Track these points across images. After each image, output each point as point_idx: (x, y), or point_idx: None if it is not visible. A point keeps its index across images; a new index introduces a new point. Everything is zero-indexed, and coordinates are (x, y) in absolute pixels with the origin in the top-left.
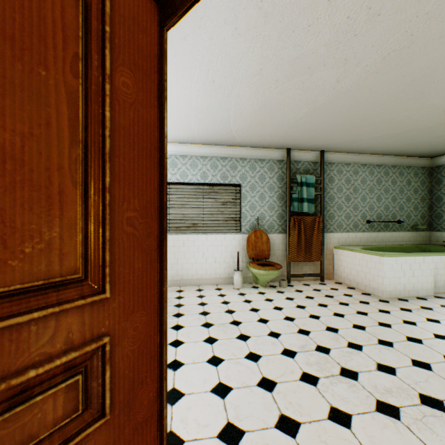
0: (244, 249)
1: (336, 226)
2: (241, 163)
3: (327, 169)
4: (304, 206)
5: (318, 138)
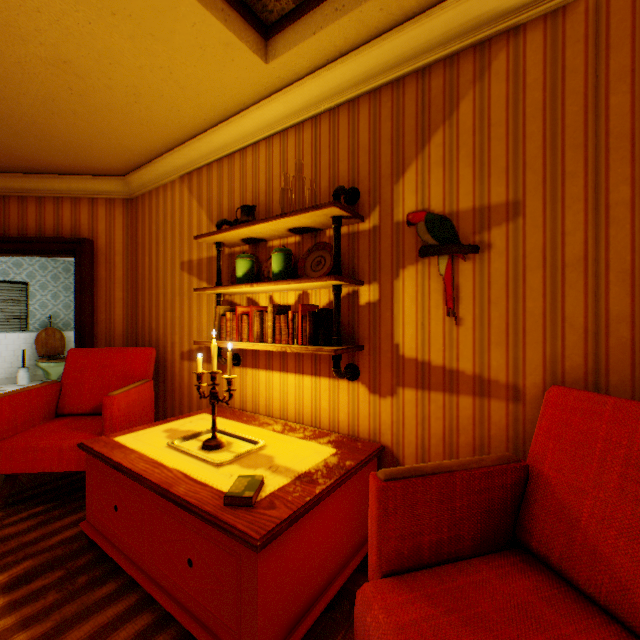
0: (34, 348)
1: None
2: (30, 261)
3: None
4: None
5: None
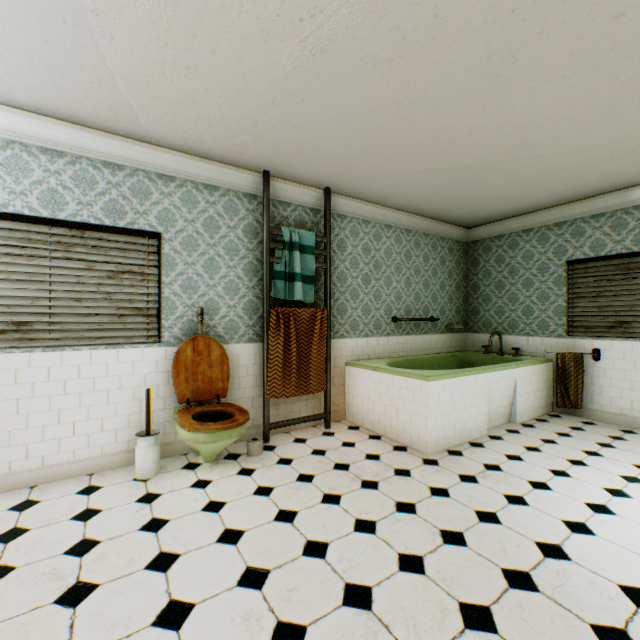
0: (169, 381)
1: (349, 326)
2: (162, 186)
3: (336, 225)
4: (296, 289)
5: (321, 155)
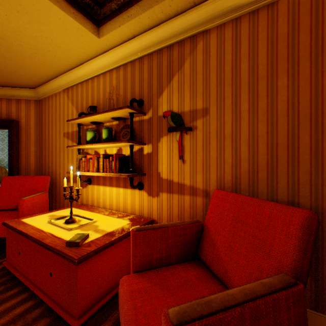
0: None
1: None
2: None
3: None
4: None
5: None
